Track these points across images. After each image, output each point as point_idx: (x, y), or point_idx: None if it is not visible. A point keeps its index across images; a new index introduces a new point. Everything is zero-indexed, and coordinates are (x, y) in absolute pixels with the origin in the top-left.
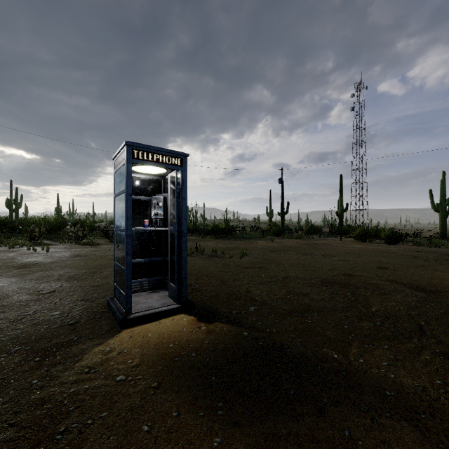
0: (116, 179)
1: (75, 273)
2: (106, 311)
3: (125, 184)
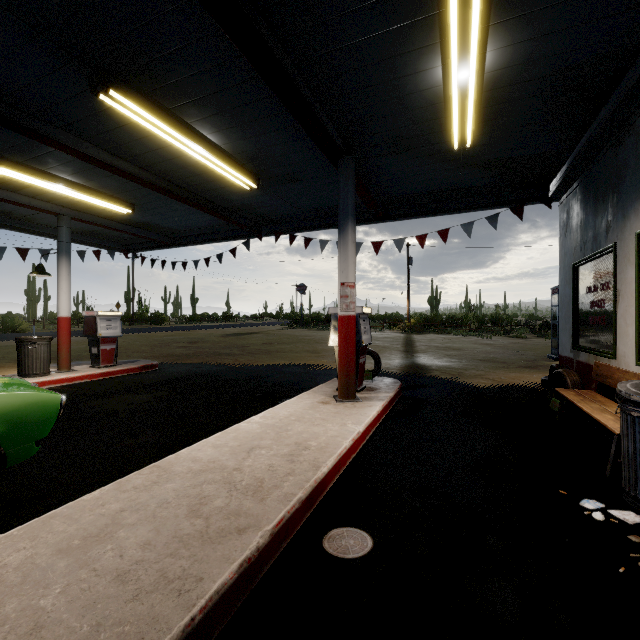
0: (552, 299)
1: (521, 349)
2: (547, 358)
3: (557, 303)
